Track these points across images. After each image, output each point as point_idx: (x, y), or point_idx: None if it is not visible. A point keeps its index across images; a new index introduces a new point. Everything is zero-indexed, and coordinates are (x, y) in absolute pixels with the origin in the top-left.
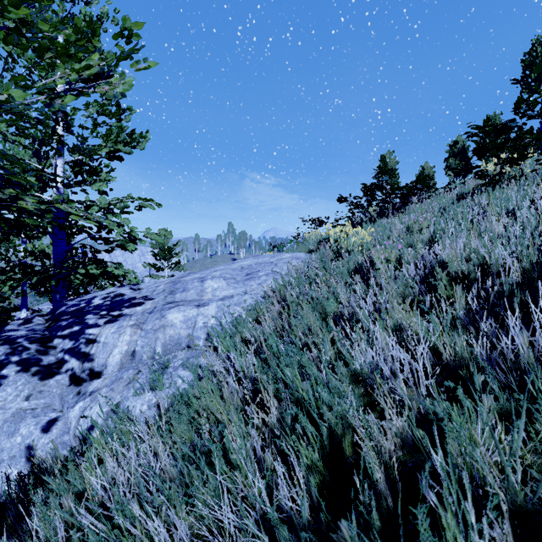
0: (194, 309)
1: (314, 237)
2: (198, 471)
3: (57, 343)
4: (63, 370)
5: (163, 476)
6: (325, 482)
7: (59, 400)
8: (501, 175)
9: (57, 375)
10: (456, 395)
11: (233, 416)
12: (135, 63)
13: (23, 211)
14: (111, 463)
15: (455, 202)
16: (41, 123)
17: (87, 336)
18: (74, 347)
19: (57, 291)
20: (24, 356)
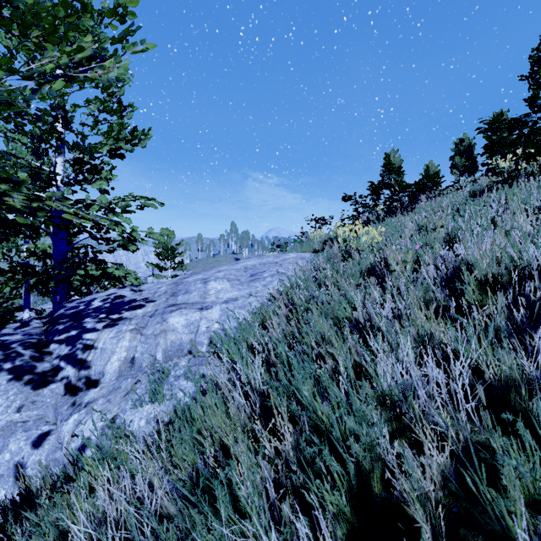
0: (197, 312)
1: (319, 237)
2: (201, 517)
3: (53, 348)
4: (58, 378)
5: (162, 510)
6: (353, 531)
7: (53, 411)
8: (517, 172)
9: (51, 384)
10: (501, 421)
11: (241, 444)
12: (132, 44)
13: (15, 209)
14: (102, 495)
15: (469, 200)
16: (39, 119)
17: (84, 341)
18: (70, 353)
19: (57, 292)
20: (17, 363)
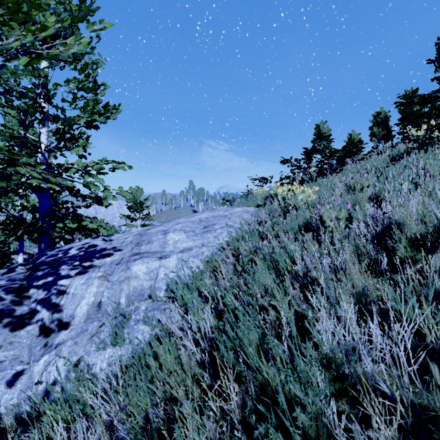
0: (156, 261)
1: (261, 193)
2: None
3: (32, 293)
4: (34, 320)
5: None
6: None
7: (28, 351)
8: (430, 139)
9: (28, 326)
10: None
11: (188, 405)
12: (91, 24)
13: None
14: None
15: (390, 163)
16: (24, 96)
17: (58, 287)
18: (46, 298)
19: (42, 241)
20: None
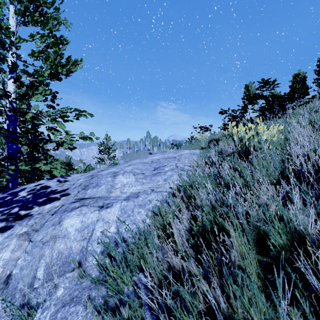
0: (95, 212)
1: (204, 138)
2: None
3: None
4: None
5: None
6: None
7: None
8: None
9: None
10: None
11: None
12: None
13: None
14: None
15: None
16: None
17: None
18: None
19: (9, 181)
20: None
